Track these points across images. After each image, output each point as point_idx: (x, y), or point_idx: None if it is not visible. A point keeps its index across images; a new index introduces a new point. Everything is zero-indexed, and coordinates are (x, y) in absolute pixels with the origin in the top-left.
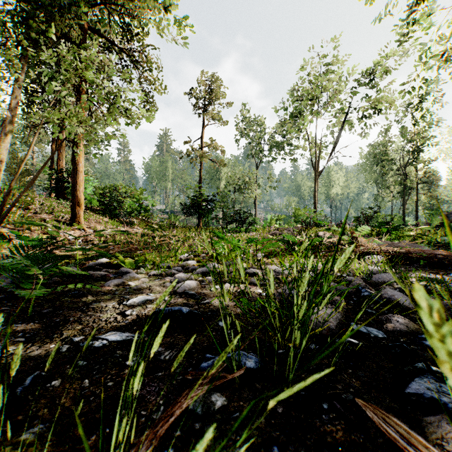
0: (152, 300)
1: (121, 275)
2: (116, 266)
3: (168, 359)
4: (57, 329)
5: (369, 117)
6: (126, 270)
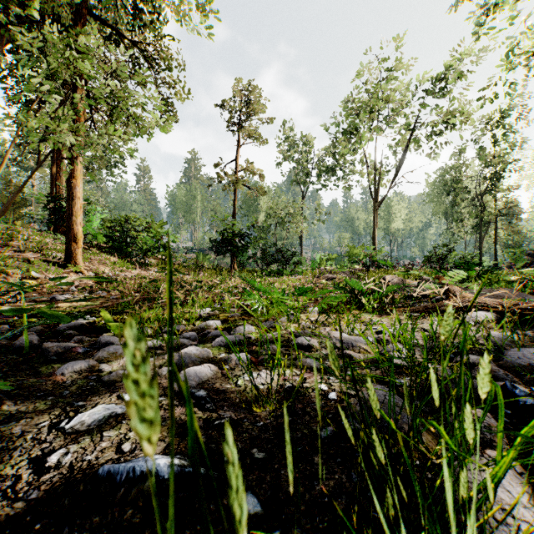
0: (119, 416)
1: (97, 348)
2: (100, 330)
3: None
4: None
5: (440, 135)
6: (108, 339)
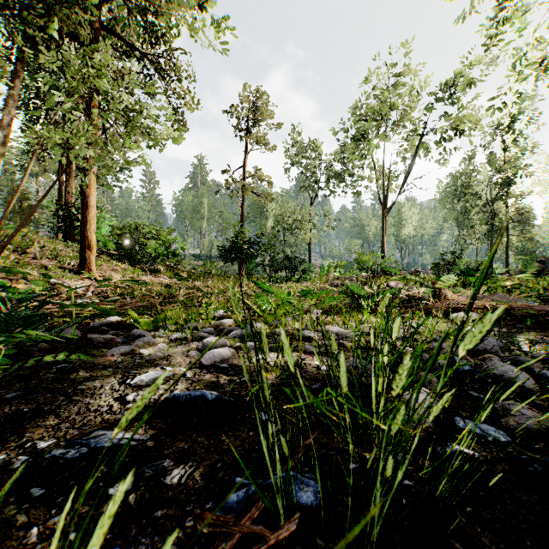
0: (167, 377)
1: (132, 340)
2: (129, 327)
3: (177, 482)
4: (20, 425)
5: (449, 141)
6: (140, 332)
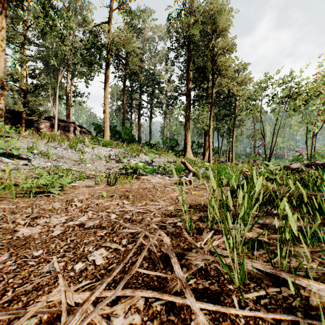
0: None
1: None
2: None
3: None
4: None
5: None
6: None
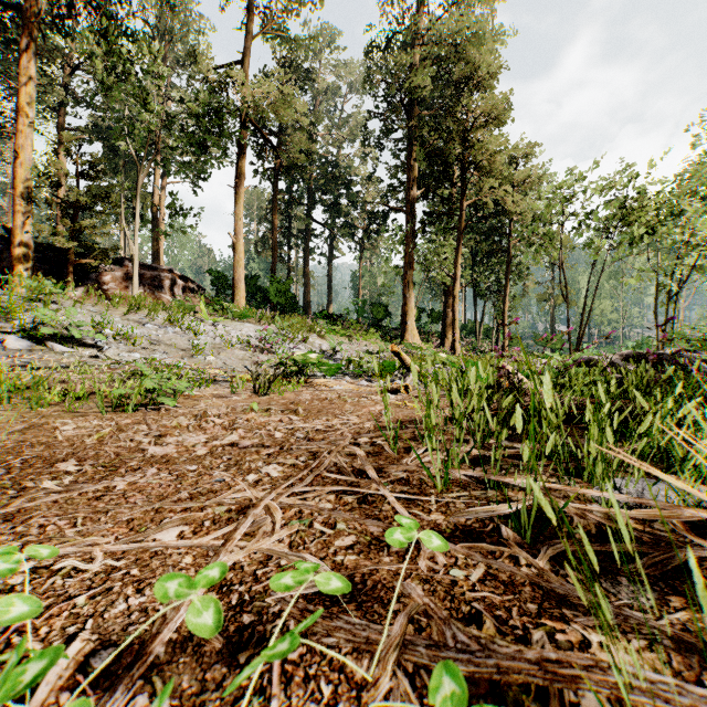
0: None
1: None
2: None
3: None
4: None
5: None
6: None
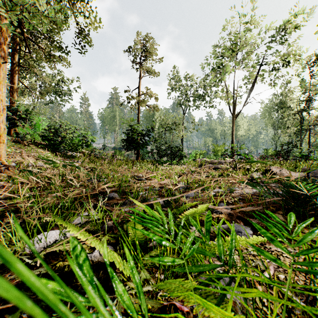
0: None
1: None
2: None
3: None
4: None
5: (278, 69)
6: None
